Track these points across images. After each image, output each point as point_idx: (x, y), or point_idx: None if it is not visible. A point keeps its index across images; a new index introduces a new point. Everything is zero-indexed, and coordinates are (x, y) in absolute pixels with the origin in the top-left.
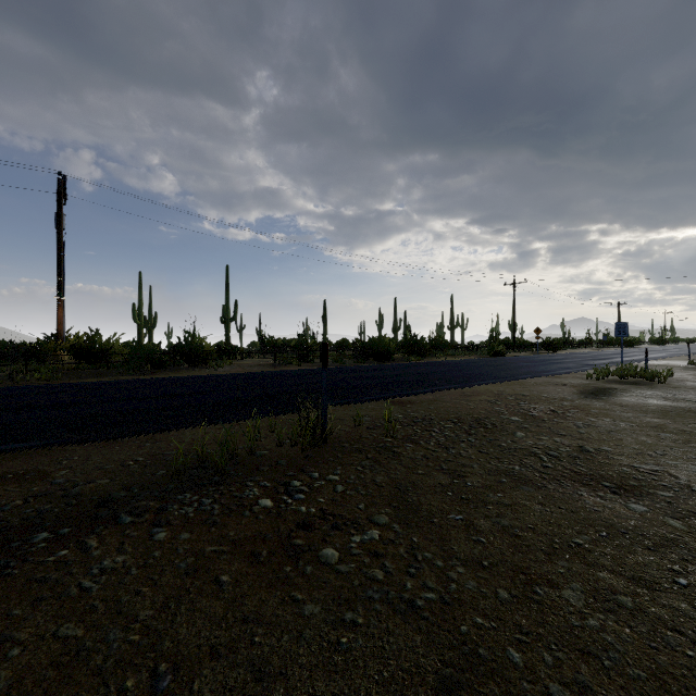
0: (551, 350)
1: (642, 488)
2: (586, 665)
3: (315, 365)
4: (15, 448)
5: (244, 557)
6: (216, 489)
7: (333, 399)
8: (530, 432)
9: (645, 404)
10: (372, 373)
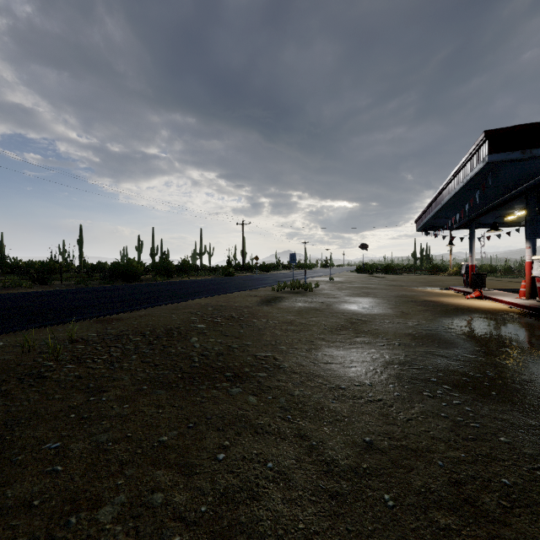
0: (266, 271)
1: (250, 373)
2: None
3: (53, 287)
4: None
5: None
6: None
7: (27, 323)
8: (204, 336)
9: (294, 306)
10: (107, 293)
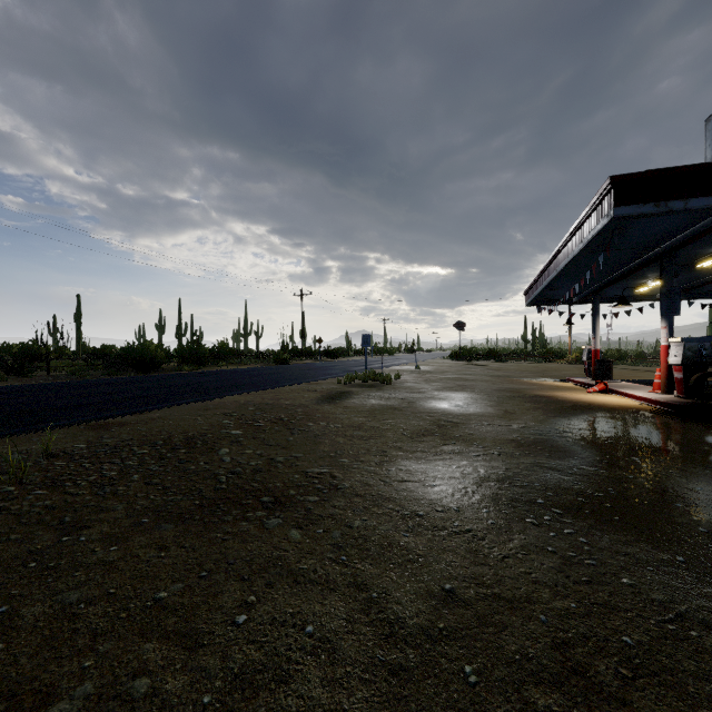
0: (332, 358)
1: (296, 497)
2: None
3: (36, 380)
4: None
5: None
6: None
7: None
8: (239, 446)
9: (365, 404)
10: (110, 388)
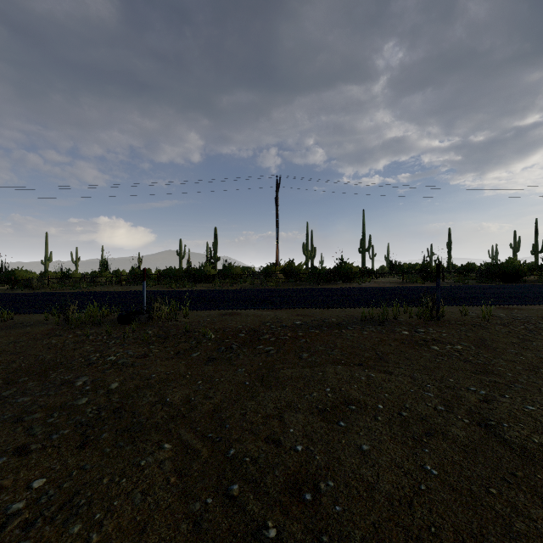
0: None
1: None
2: (542, 381)
3: None
4: (295, 307)
5: (398, 342)
6: (382, 326)
7: (448, 303)
8: None
9: None
10: (492, 290)
